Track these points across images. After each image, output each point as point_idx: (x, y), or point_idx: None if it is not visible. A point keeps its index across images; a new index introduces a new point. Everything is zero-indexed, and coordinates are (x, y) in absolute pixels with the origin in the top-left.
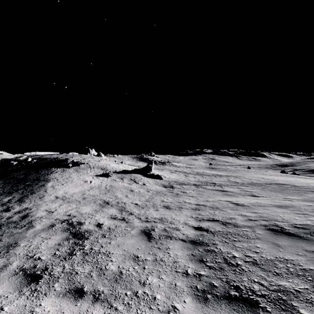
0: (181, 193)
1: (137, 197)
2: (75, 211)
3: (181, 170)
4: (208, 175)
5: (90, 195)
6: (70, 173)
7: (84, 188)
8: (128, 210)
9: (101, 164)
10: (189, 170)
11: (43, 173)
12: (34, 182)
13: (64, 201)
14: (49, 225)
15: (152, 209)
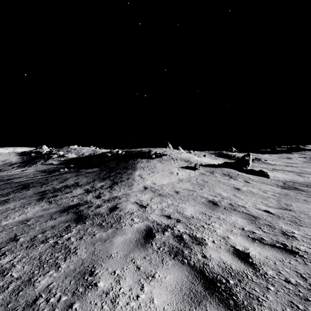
0: None
1: (254, 199)
2: (173, 210)
3: (281, 168)
4: None
5: (182, 188)
6: (154, 164)
7: (172, 180)
8: (265, 222)
9: (183, 156)
10: (295, 169)
11: (131, 163)
12: (123, 170)
13: (154, 193)
14: (145, 232)
15: None
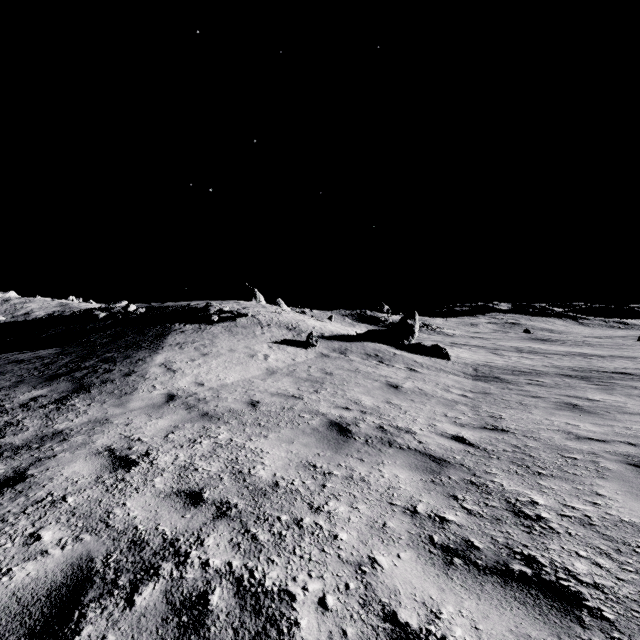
0: (579, 400)
1: (430, 409)
2: (224, 464)
3: (465, 342)
4: (560, 355)
5: (271, 393)
6: (214, 336)
7: (250, 372)
8: (464, 475)
9: (286, 319)
10: (487, 343)
11: (153, 333)
12: (125, 352)
13: (188, 413)
14: (37, 616)
15: (605, 483)
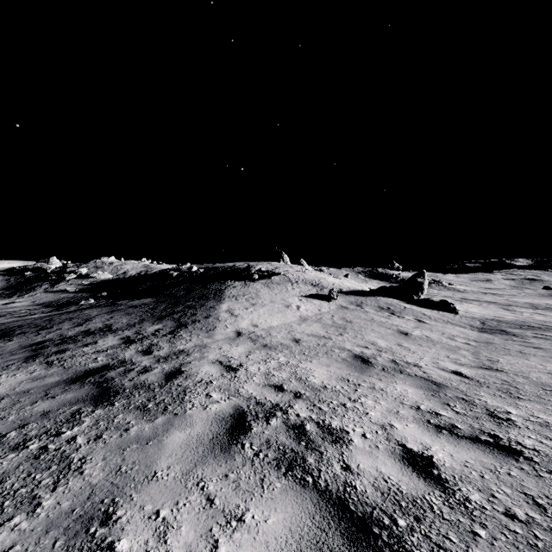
0: None
1: (435, 351)
2: (289, 374)
3: (476, 298)
4: None
5: (307, 334)
6: (257, 290)
7: (288, 318)
8: (457, 394)
9: (310, 277)
10: (499, 299)
11: (214, 288)
12: (199, 301)
13: (254, 344)
14: (231, 421)
15: None
